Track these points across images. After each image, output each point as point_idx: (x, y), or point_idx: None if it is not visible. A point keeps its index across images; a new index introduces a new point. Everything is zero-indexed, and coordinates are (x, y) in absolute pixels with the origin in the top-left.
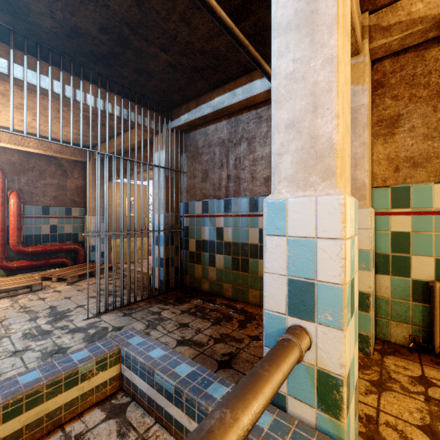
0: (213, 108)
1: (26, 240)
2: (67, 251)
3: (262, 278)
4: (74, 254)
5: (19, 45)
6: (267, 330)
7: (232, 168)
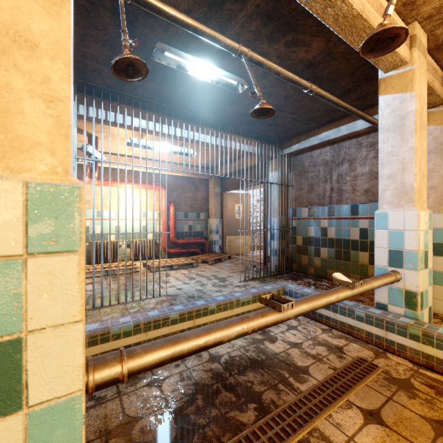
0: (320, 140)
1: (176, 235)
2: (197, 244)
3: (362, 266)
4: (201, 246)
5: (208, 124)
6: (376, 275)
7: (335, 183)
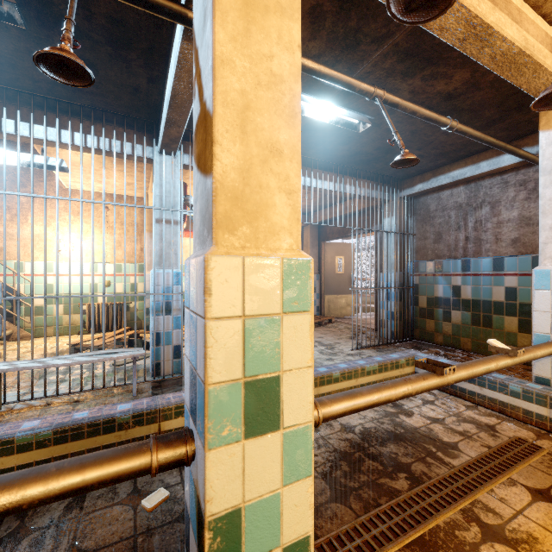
0: (452, 179)
1: None
2: None
3: (508, 334)
4: None
5: (314, 165)
6: (535, 343)
7: (471, 230)
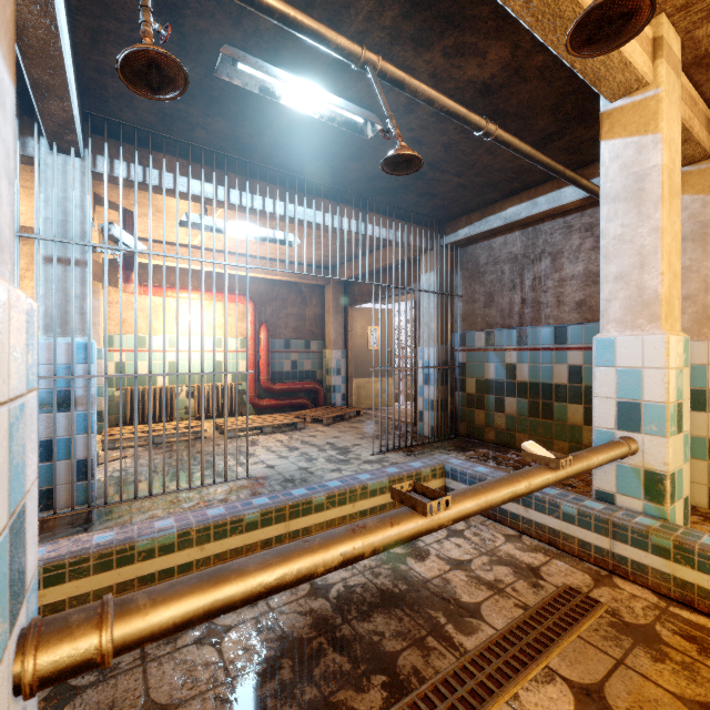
0: (505, 220)
1: (271, 377)
2: (306, 392)
3: (572, 427)
4: (313, 395)
5: (320, 192)
6: (596, 443)
7: (529, 291)
